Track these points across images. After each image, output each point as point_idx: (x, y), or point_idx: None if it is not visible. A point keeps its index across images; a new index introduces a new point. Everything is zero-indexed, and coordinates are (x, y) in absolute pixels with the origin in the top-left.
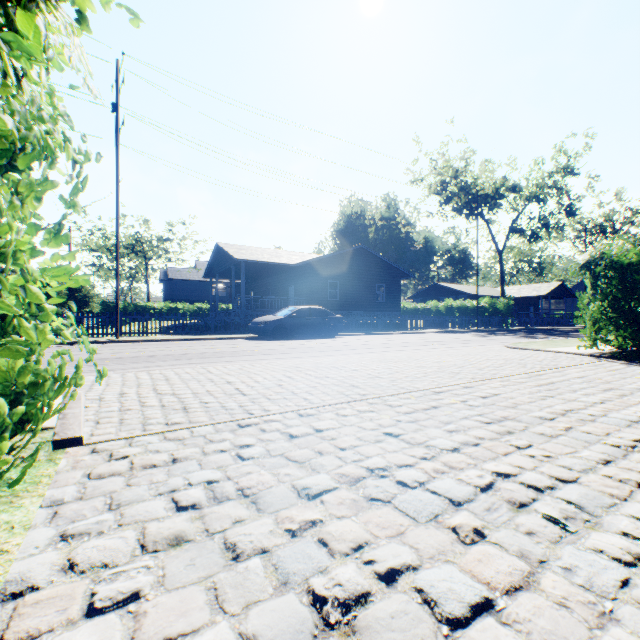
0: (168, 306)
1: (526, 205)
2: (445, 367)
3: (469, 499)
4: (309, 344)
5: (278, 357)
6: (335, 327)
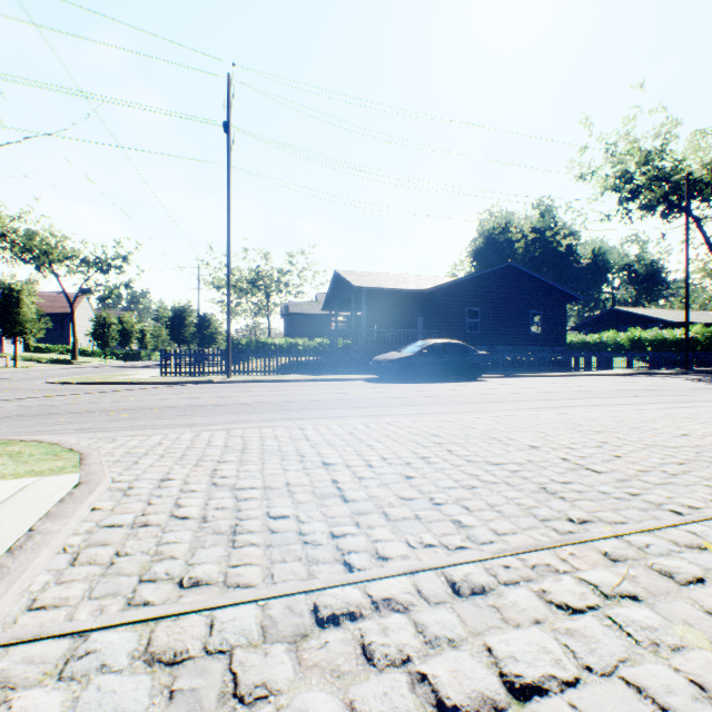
0: (288, 342)
1: None
2: (709, 449)
3: None
4: (445, 390)
5: (404, 412)
6: (477, 367)
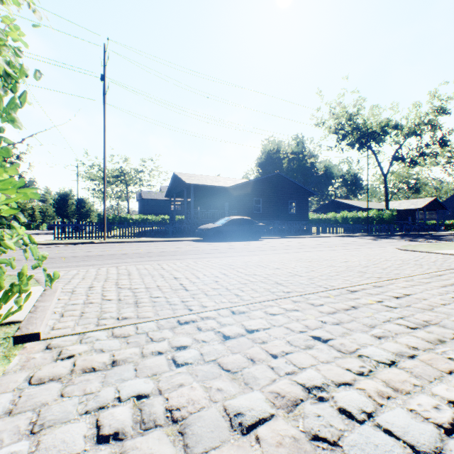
0: (141, 217)
1: (406, 139)
2: (352, 267)
3: (437, 449)
4: (239, 245)
5: (216, 256)
6: (259, 232)
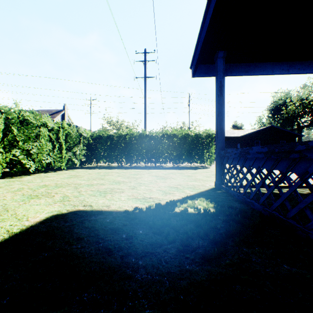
0: None
1: None
2: None
3: None
4: None
5: None
6: None
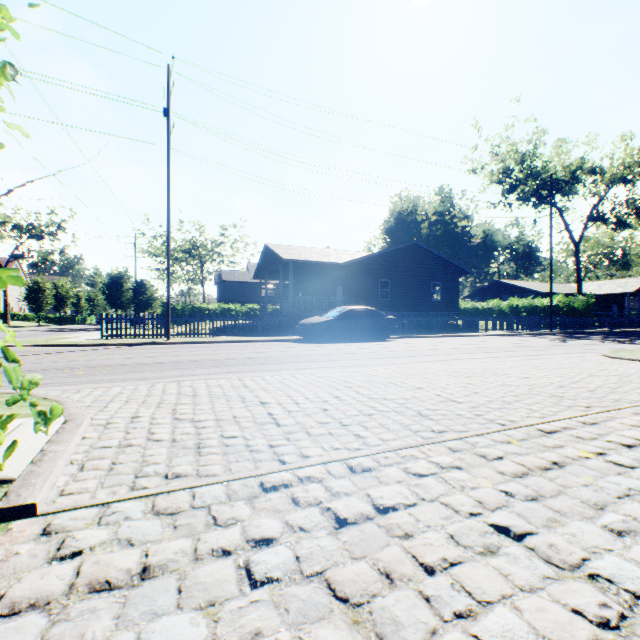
0: (221, 307)
1: (609, 188)
2: (539, 386)
3: None
4: (359, 348)
5: (324, 365)
6: (387, 329)
